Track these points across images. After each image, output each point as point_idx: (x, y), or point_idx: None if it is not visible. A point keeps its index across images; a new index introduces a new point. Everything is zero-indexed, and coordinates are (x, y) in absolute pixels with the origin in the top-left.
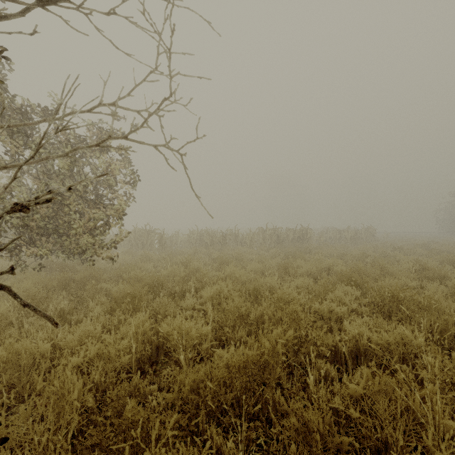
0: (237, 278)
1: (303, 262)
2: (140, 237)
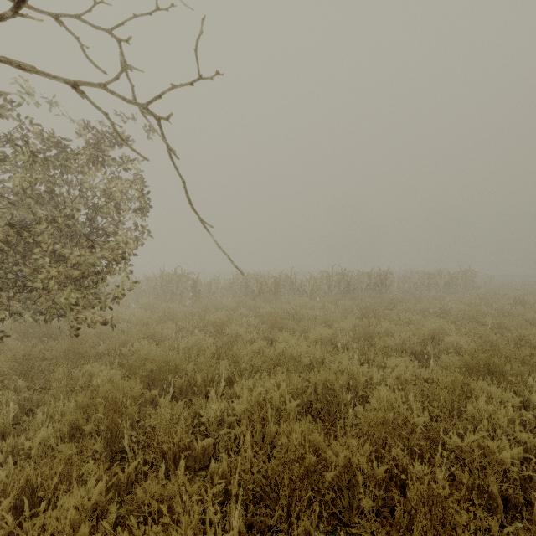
0: (295, 358)
1: (393, 327)
2: (168, 284)
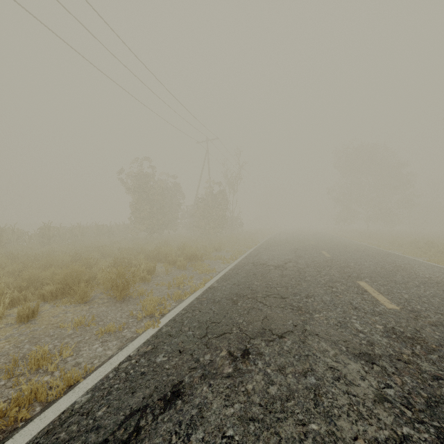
0: None
1: None
2: None
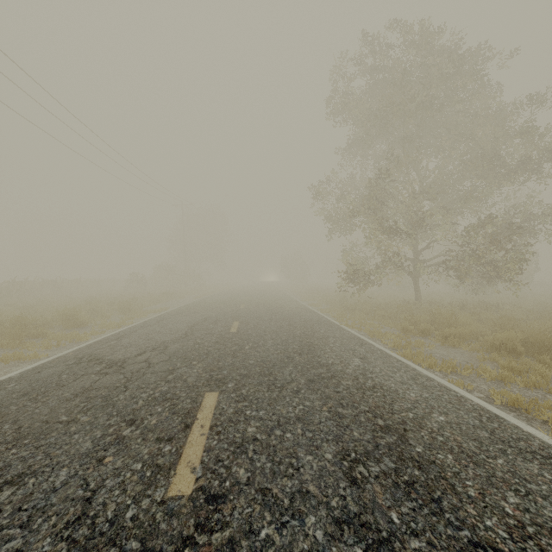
0: None
1: None
2: None
